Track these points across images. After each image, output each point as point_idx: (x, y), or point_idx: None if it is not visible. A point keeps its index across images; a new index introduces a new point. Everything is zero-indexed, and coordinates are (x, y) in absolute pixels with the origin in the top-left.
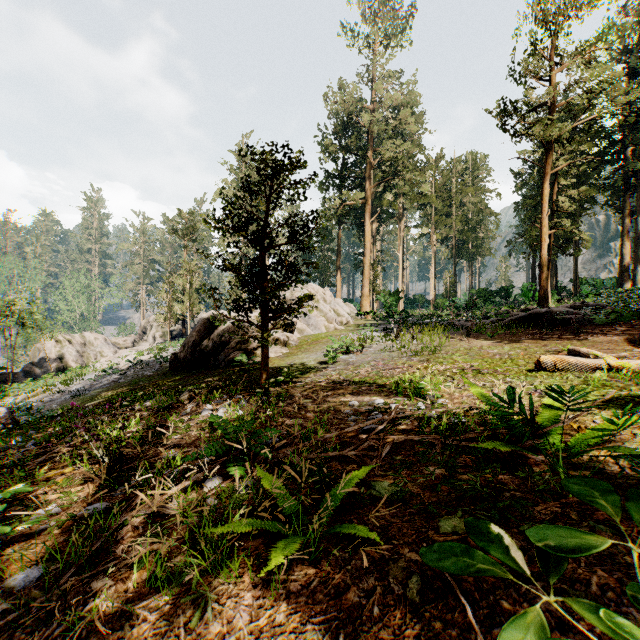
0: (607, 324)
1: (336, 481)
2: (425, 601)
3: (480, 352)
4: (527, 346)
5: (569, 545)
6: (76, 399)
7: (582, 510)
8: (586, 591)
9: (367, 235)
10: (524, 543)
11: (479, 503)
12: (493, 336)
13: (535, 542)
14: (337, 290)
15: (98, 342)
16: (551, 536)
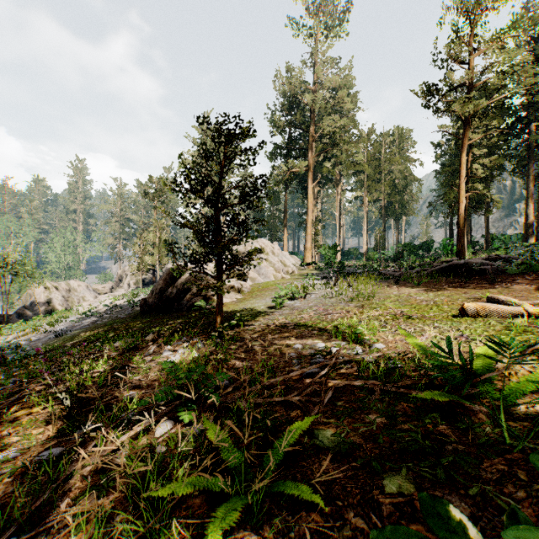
0: (518, 274)
1: (280, 429)
2: None
3: (408, 299)
4: (449, 293)
5: None
6: (59, 338)
7: (529, 468)
8: None
9: (309, 197)
10: (474, 508)
11: (422, 457)
12: (419, 284)
13: None
14: (284, 244)
15: (81, 288)
16: None
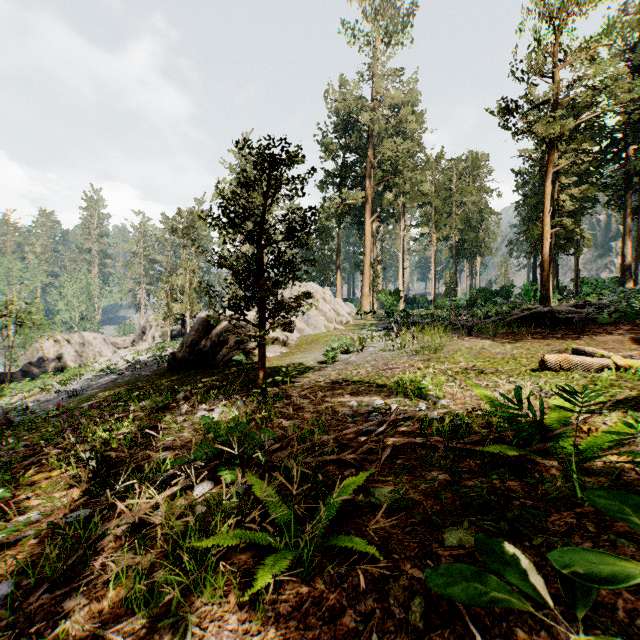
0: (610, 323)
1: (333, 487)
2: (430, 627)
3: (482, 351)
4: (530, 345)
5: (601, 573)
6: (73, 399)
7: (599, 521)
8: (611, 617)
9: (367, 234)
10: (538, 559)
11: (486, 512)
12: (495, 335)
13: (560, 568)
14: (337, 290)
15: (97, 342)
16: (579, 561)
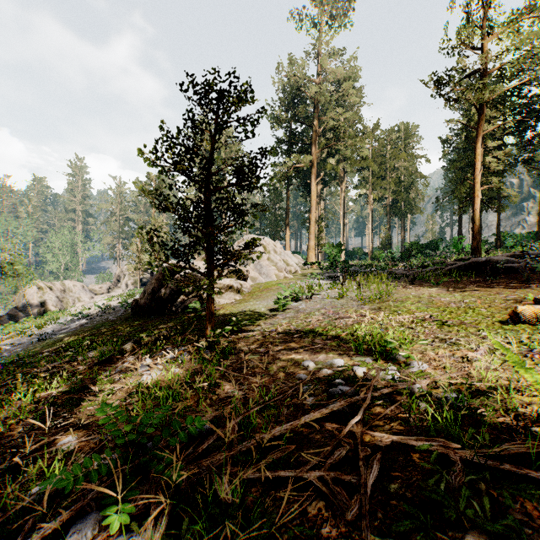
0: None
1: None
2: None
3: (432, 300)
4: (479, 294)
5: None
6: (41, 343)
7: None
8: None
9: (313, 194)
10: None
11: None
12: (438, 284)
13: None
14: (286, 243)
15: (76, 289)
16: None
